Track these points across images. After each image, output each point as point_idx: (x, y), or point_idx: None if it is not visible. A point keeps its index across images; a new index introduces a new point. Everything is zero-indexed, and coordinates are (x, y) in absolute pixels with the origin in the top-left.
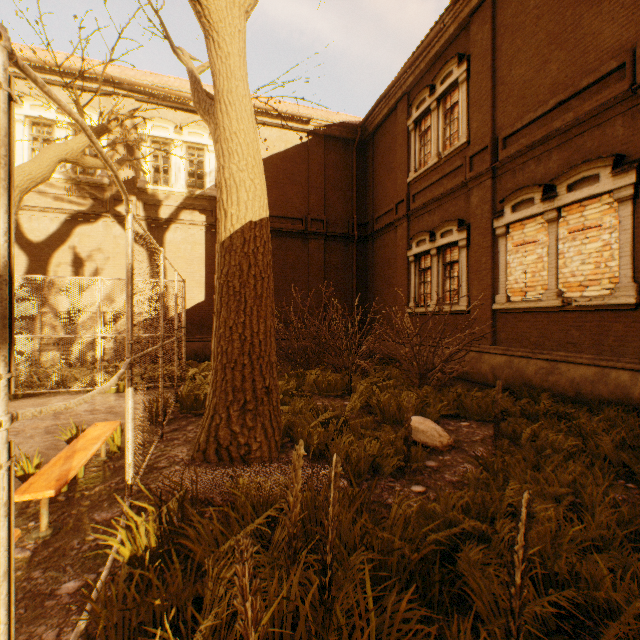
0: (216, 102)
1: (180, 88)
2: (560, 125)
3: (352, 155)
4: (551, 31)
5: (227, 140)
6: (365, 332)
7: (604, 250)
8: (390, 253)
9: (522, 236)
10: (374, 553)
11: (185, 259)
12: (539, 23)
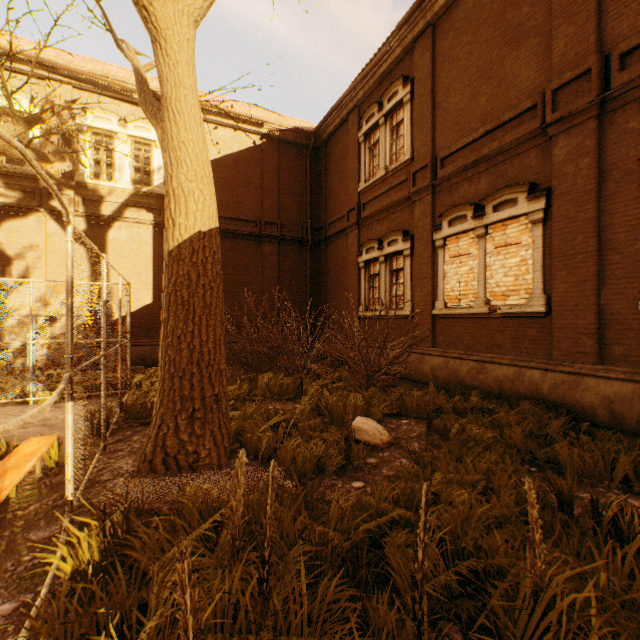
0: (164, 109)
1: (125, 79)
2: (487, 152)
3: (306, 161)
4: (480, 67)
5: (175, 149)
6: (317, 336)
7: (522, 265)
8: (342, 258)
9: (457, 249)
10: (312, 545)
11: (130, 259)
12: (471, 58)
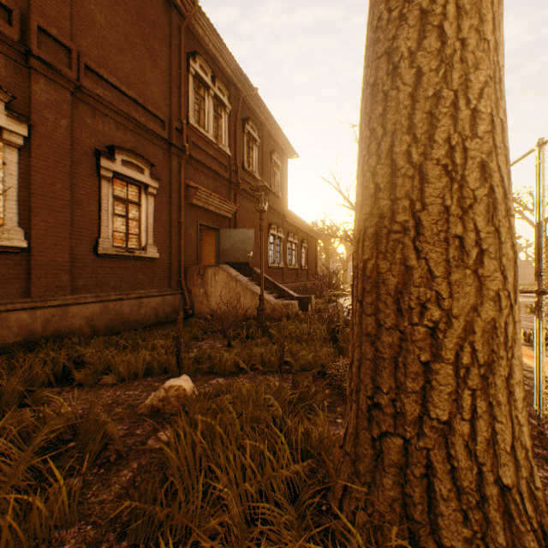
0: None
1: None
2: None
3: None
4: None
5: None
6: None
7: None
8: None
9: None
10: None
11: None
12: None
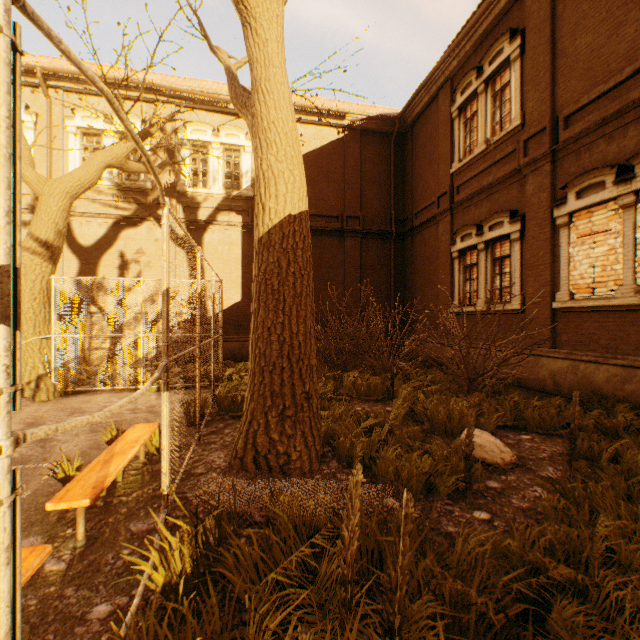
0: (253, 92)
1: (217, 91)
2: (639, 95)
3: (389, 149)
4: None
5: (265, 130)
6: (406, 333)
7: None
8: (431, 249)
9: (589, 225)
10: (444, 605)
11: (222, 260)
12: None
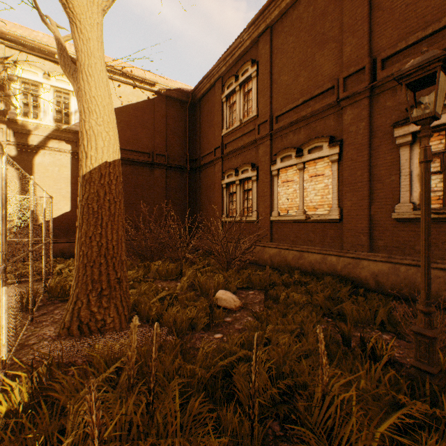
0: (79, 72)
1: (48, 43)
2: (305, 114)
3: (186, 112)
4: (300, 58)
5: (88, 101)
6: (193, 235)
7: (325, 188)
8: (211, 181)
9: (286, 177)
10: (184, 378)
11: (53, 178)
12: (295, 52)
